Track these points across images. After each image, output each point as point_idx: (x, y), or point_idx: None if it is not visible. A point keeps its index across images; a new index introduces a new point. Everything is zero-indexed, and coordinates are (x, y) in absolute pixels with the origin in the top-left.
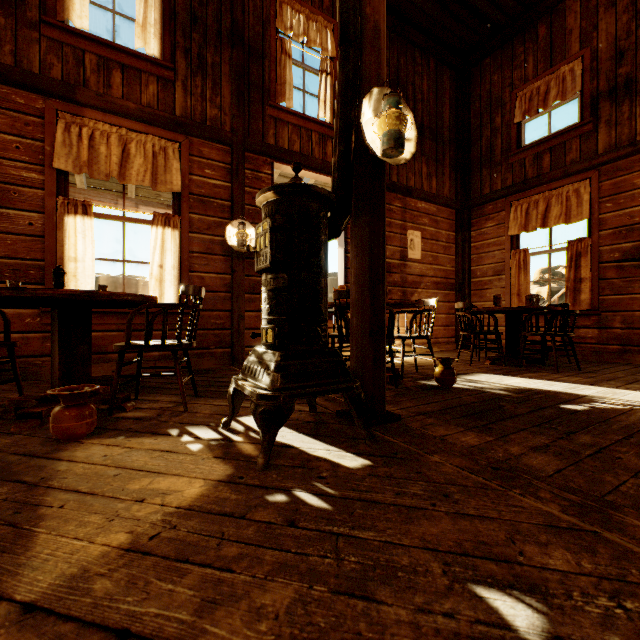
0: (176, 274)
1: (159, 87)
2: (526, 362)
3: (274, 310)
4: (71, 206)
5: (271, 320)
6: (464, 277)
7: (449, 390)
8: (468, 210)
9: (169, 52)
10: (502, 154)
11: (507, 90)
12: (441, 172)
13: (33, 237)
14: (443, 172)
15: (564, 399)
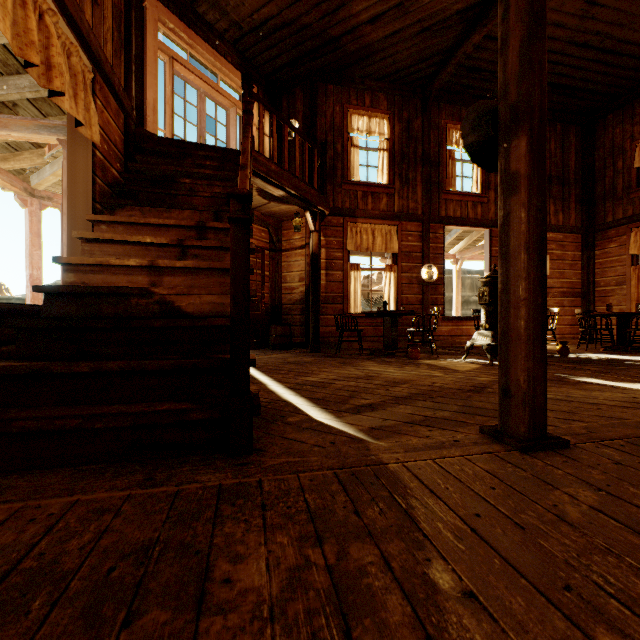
0: (395, 296)
1: (387, 199)
2: (630, 349)
3: (488, 318)
4: (352, 266)
5: (487, 321)
6: (589, 287)
7: (564, 357)
8: (592, 234)
9: (392, 179)
10: (623, 191)
11: (628, 141)
12: (567, 207)
13: (339, 283)
14: (569, 207)
15: (633, 361)
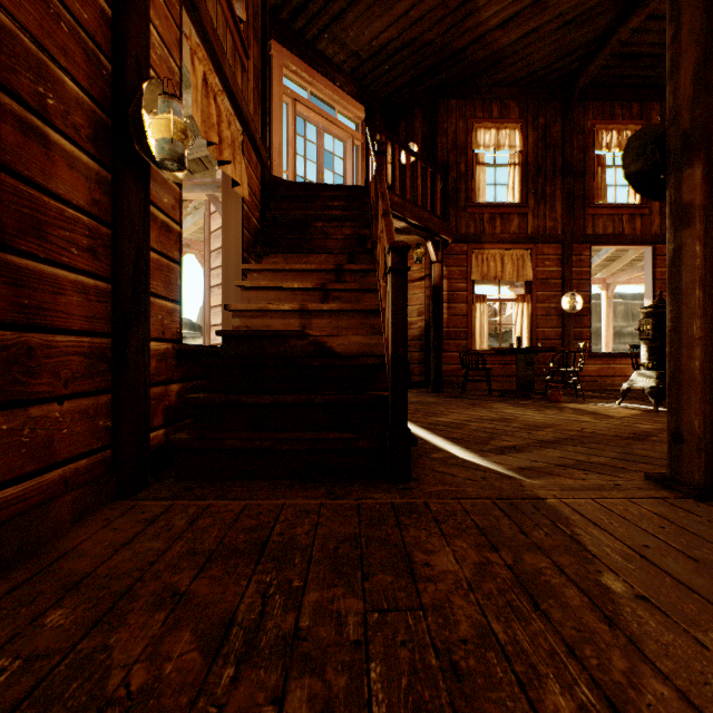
0: (528, 330)
1: (519, 219)
2: None
3: (652, 355)
4: (478, 298)
5: (650, 359)
6: None
7: None
8: None
9: (525, 197)
10: None
11: None
12: None
13: (462, 316)
14: None
15: None
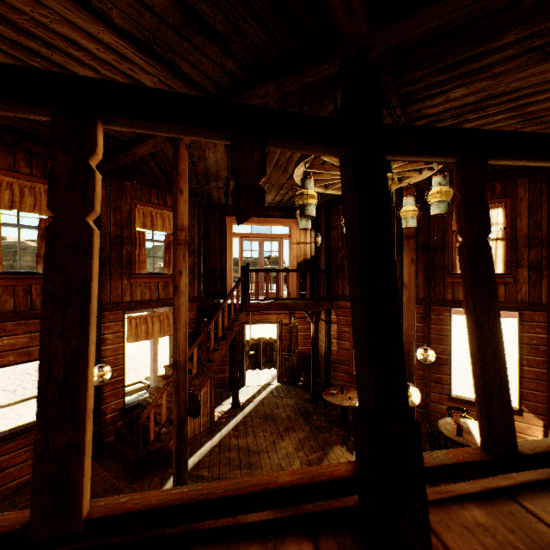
0: None
1: None
2: None
3: None
4: None
5: None
6: None
7: None
8: None
9: None
10: None
11: None
12: None
13: (347, 350)
14: None
15: None
